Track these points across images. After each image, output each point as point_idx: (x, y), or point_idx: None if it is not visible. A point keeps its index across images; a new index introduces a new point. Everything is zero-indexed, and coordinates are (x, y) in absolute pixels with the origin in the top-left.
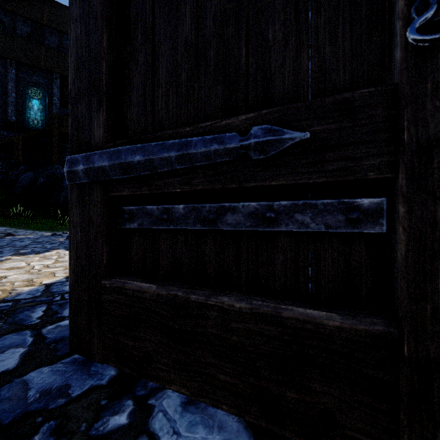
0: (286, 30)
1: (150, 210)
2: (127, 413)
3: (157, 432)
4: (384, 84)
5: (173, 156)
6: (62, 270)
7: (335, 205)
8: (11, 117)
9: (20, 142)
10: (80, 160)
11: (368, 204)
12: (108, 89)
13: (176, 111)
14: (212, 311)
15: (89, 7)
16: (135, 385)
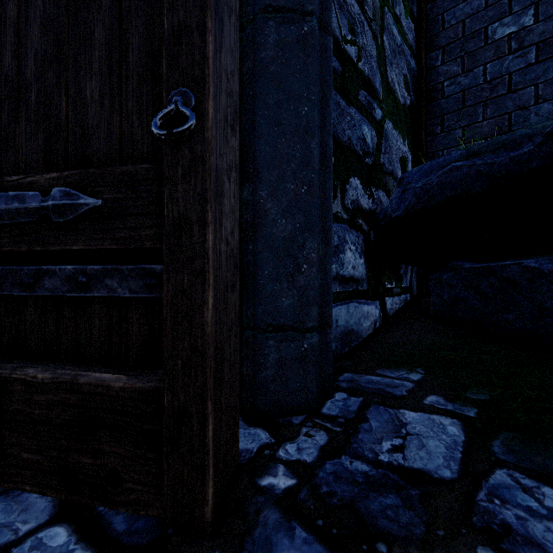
0: (102, 90)
1: None
2: None
3: None
4: None
5: None
6: None
7: (137, 271)
8: None
9: None
10: None
11: (161, 270)
12: None
13: None
14: (16, 385)
15: None
16: None
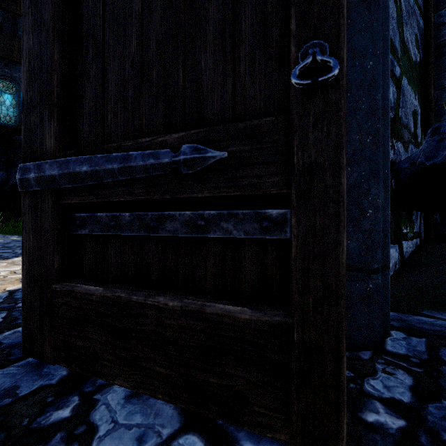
0: (215, 59)
1: (100, 217)
2: (71, 407)
3: (97, 422)
4: (289, 112)
5: (116, 168)
6: None
7: (252, 215)
8: None
9: None
10: (32, 168)
11: (276, 214)
12: (60, 100)
13: (124, 124)
14: (149, 310)
15: (40, 21)
16: (84, 383)
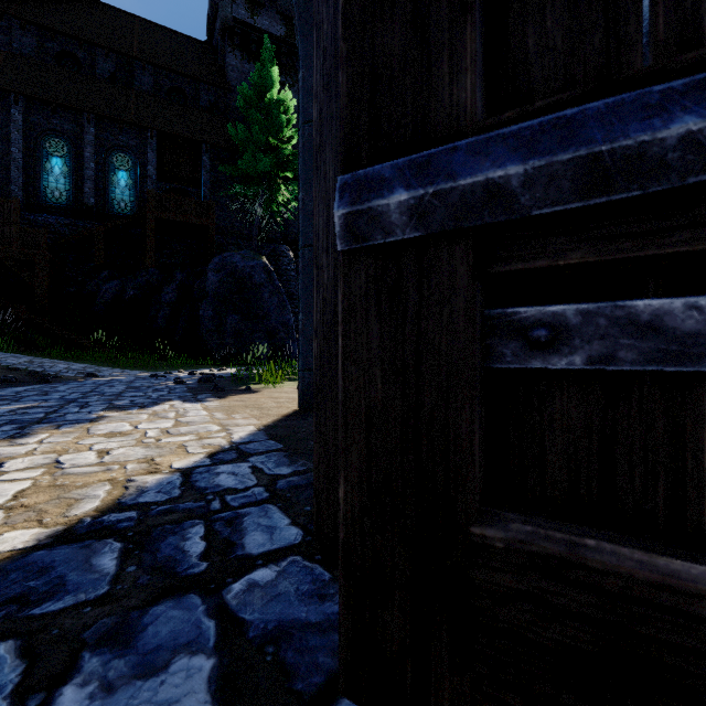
0: None
1: (649, 314)
2: None
3: None
4: None
5: None
6: (194, 440)
7: None
8: (89, 199)
9: (101, 236)
10: (393, 177)
11: None
12: None
13: None
14: None
15: None
16: None
